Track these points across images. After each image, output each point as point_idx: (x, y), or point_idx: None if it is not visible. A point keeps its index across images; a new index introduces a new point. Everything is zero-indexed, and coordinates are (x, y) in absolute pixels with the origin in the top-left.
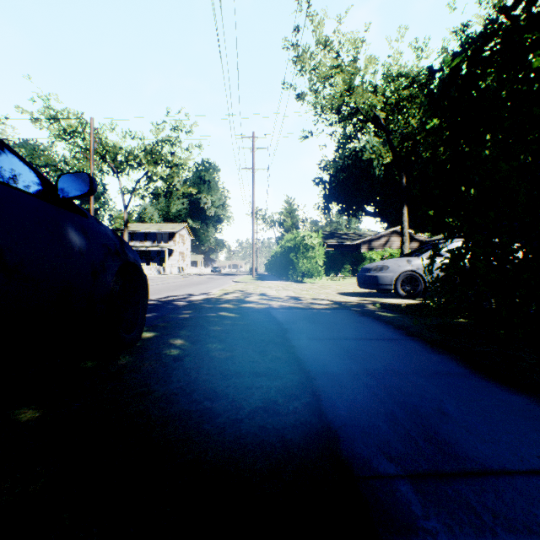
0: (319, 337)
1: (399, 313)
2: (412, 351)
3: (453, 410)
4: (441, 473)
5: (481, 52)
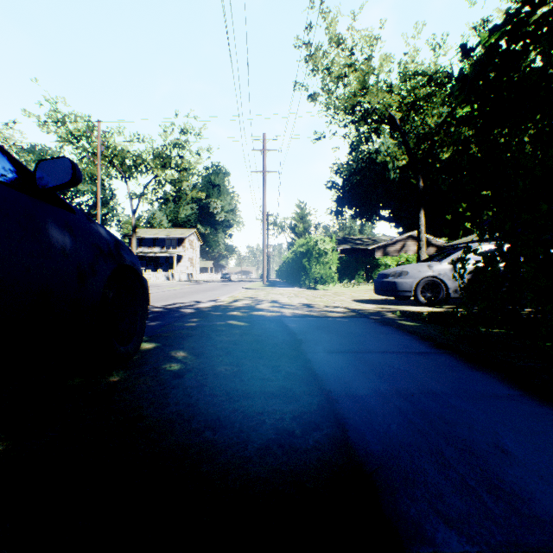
0: (338, 350)
1: (422, 322)
2: (446, 367)
3: (514, 447)
4: (524, 549)
5: (524, 25)
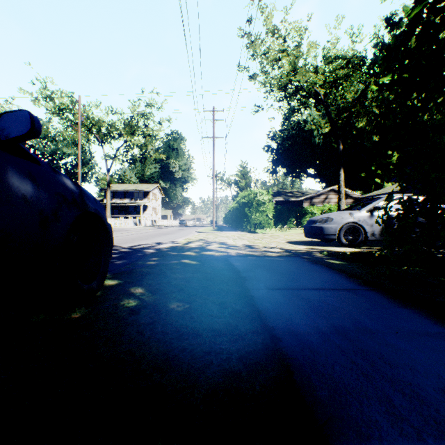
0: (277, 287)
1: (346, 261)
2: (376, 303)
3: None
4: None
5: None
